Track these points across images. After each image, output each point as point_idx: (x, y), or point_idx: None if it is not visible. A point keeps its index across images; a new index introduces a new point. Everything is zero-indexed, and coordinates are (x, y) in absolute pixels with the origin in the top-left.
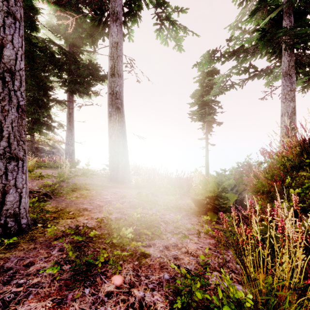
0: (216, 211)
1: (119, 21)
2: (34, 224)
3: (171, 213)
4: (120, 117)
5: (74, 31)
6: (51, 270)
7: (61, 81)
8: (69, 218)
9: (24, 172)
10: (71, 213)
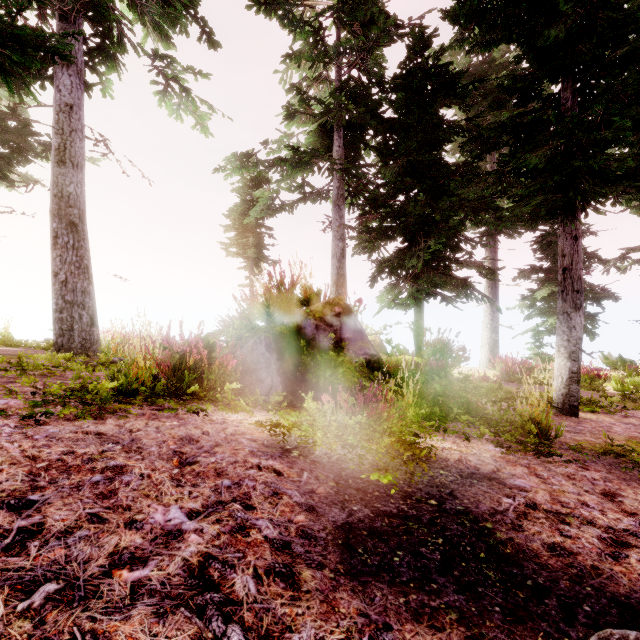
0: None
1: (76, 67)
2: None
3: None
4: (77, 241)
5: None
6: None
7: None
8: None
9: None
10: None
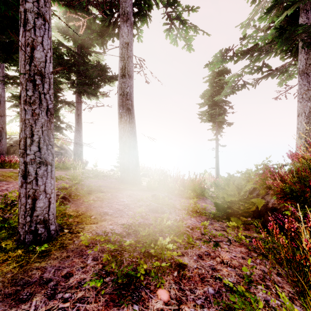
0: (239, 216)
1: (130, 21)
2: (61, 230)
3: (192, 218)
4: (130, 119)
5: (83, 33)
6: (94, 283)
7: (70, 83)
8: (92, 223)
9: (52, 177)
10: (93, 217)
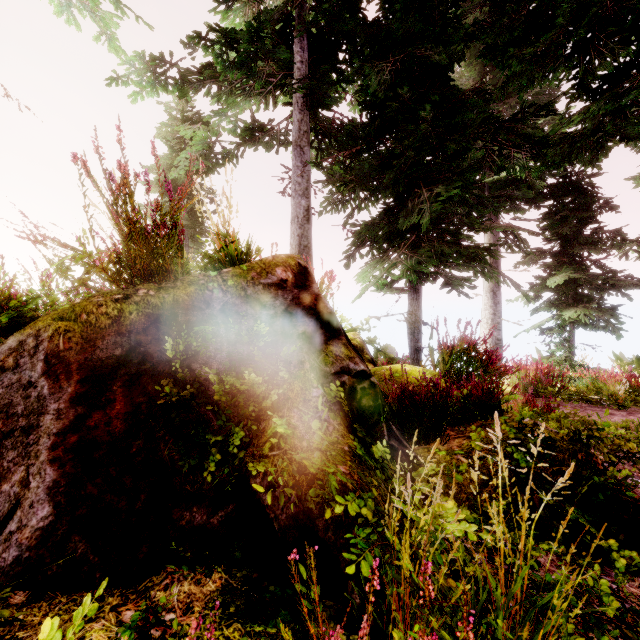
0: None
1: None
2: None
3: None
4: None
5: None
6: None
7: None
8: None
9: None
10: None
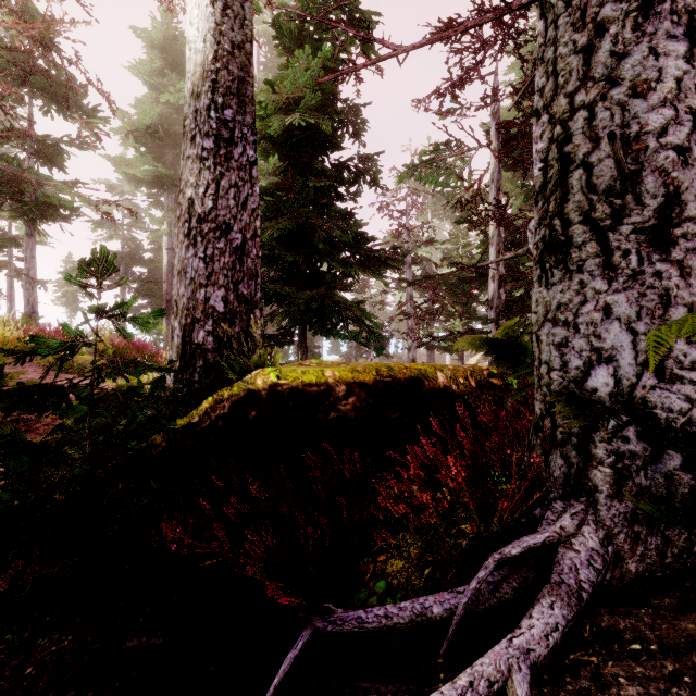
0: None
1: None
2: None
3: None
4: None
5: None
6: None
7: None
8: None
9: None
10: None
